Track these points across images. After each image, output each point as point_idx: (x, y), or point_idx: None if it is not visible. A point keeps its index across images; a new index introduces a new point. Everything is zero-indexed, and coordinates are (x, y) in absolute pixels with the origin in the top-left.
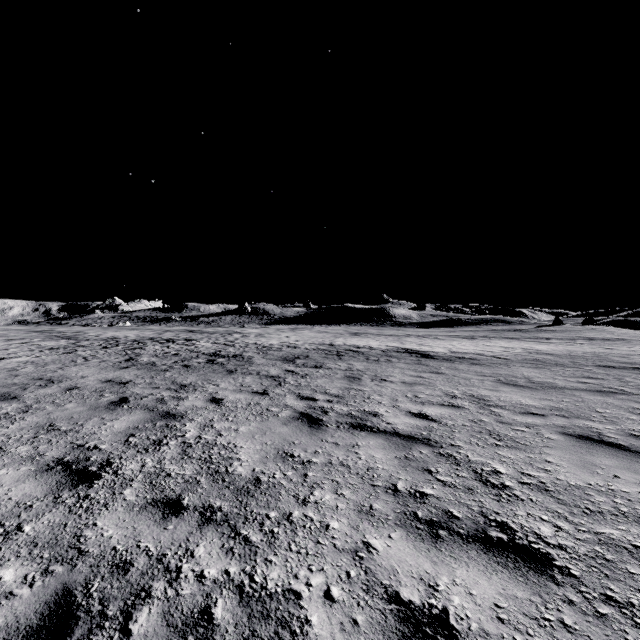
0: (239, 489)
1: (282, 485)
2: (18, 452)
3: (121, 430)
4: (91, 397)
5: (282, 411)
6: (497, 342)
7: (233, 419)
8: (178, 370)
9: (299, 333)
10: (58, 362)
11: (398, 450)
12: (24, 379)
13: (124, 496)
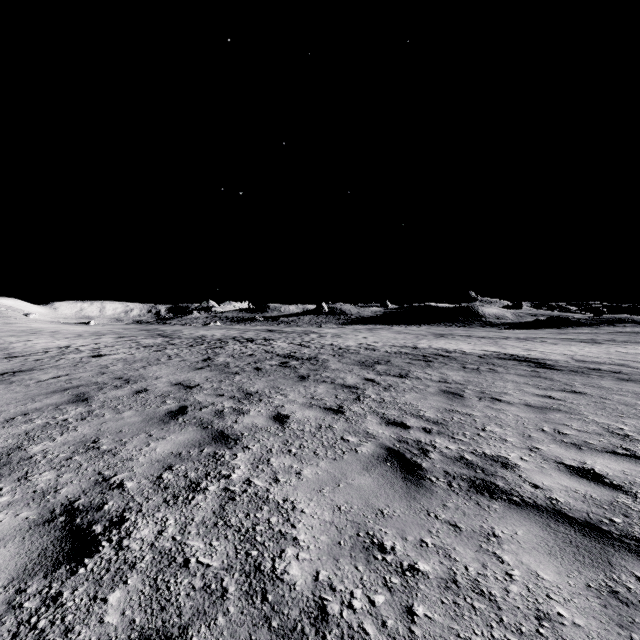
0: (286, 633)
1: (367, 638)
2: (37, 482)
3: (161, 457)
4: (152, 403)
5: (362, 443)
6: (637, 348)
7: (296, 452)
8: (248, 373)
9: (377, 334)
10: (145, 360)
11: (584, 564)
12: (107, 378)
13: (104, 610)
